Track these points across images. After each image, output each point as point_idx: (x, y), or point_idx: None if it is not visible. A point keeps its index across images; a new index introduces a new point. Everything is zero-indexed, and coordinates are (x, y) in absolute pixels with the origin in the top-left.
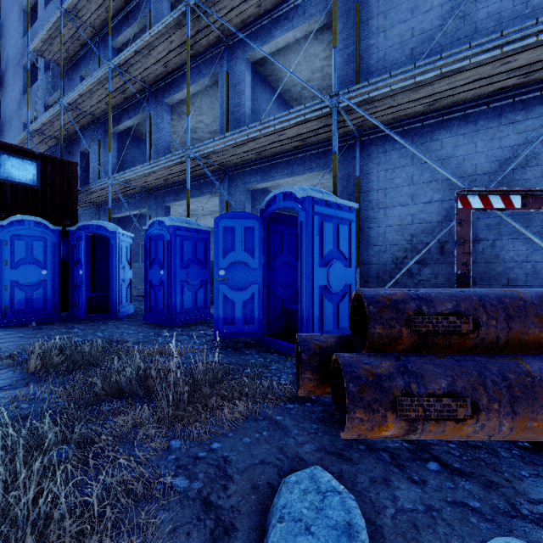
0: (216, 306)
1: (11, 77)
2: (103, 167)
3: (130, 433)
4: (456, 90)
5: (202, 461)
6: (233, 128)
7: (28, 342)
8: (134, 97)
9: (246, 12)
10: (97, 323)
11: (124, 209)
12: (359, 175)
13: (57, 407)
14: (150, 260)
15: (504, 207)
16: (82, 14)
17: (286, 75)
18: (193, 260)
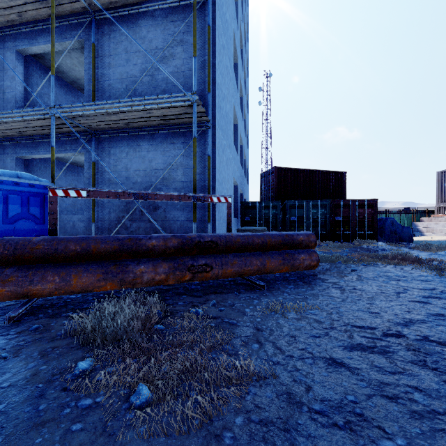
0: None
1: None
2: None
3: None
4: (135, 120)
5: None
6: (5, 105)
7: None
8: None
9: (9, 16)
10: None
11: None
12: (94, 160)
13: None
14: None
15: (77, 196)
16: None
17: (67, 70)
18: None
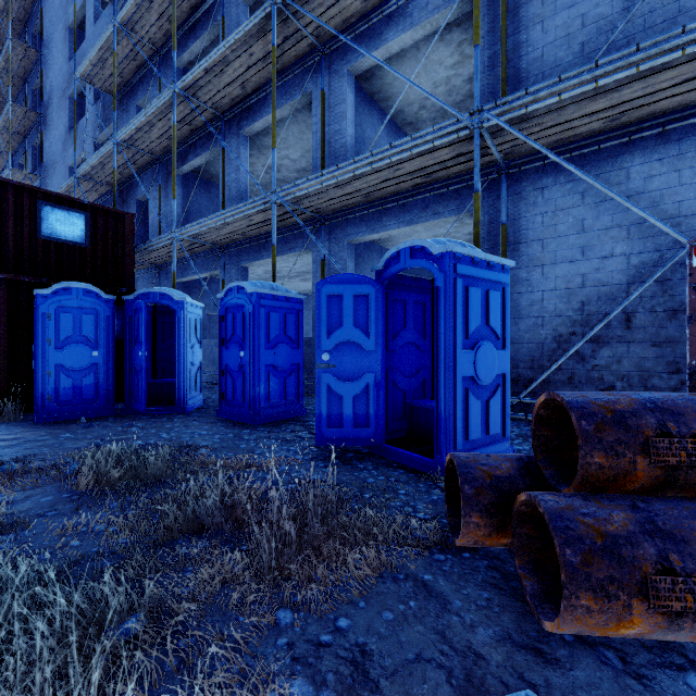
0: (318, 402)
1: (55, 112)
2: (165, 219)
3: (218, 595)
4: (655, 96)
5: (328, 650)
6: (331, 163)
7: (77, 445)
8: (203, 129)
9: (349, 9)
10: (161, 419)
11: (190, 272)
12: (505, 221)
13: (117, 547)
14: (226, 338)
15: None
16: (140, 28)
17: (399, 91)
18: (281, 337)
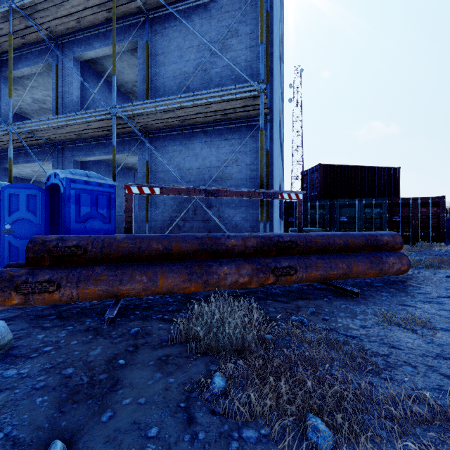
0: (3, 251)
1: None
2: None
3: None
4: (191, 116)
5: None
6: (63, 110)
7: None
8: None
9: (68, 23)
10: None
11: None
12: (148, 160)
13: None
14: None
15: (150, 193)
16: None
17: (116, 74)
18: None
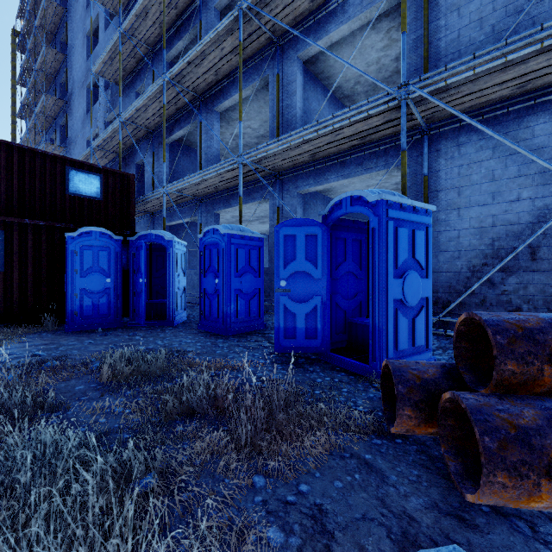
0: (277, 319)
1: (76, 99)
2: (157, 177)
3: (208, 463)
4: None
5: (293, 507)
6: (284, 131)
7: (97, 349)
8: (185, 108)
9: (299, 9)
10: (156, 330)
11: (175, 218)
12: (427, 173)
13: (132, 424)
14: (205, 269)
15: None
16: (138, 33)
17: (338, 71)
18: (246, 268)
